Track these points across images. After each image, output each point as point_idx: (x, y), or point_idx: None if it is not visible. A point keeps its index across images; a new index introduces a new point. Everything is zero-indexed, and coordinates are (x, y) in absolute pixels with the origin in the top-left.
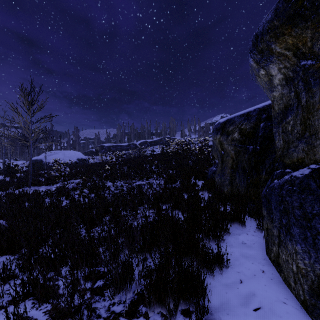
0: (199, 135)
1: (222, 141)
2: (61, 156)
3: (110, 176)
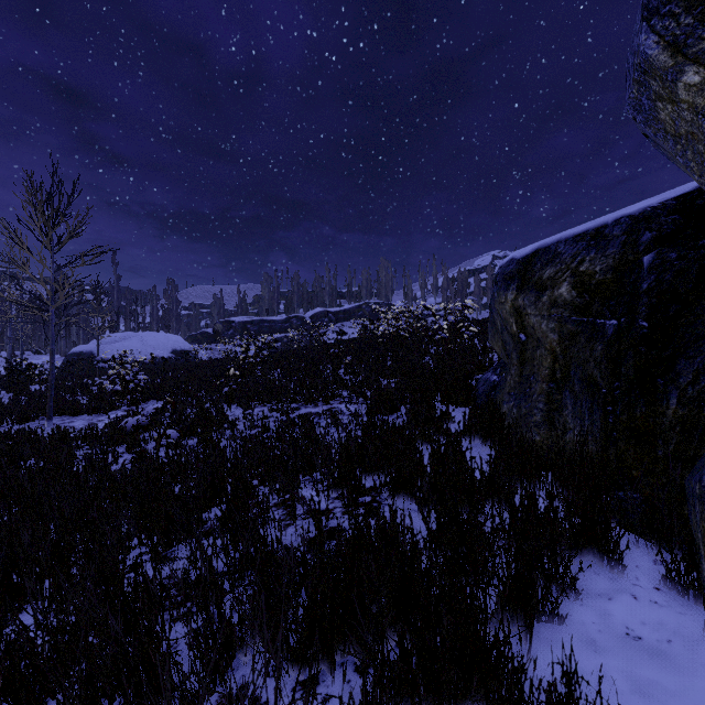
0: (444, 297)
1: (522, 308)
2: (136, 345)
3: (239, 392)
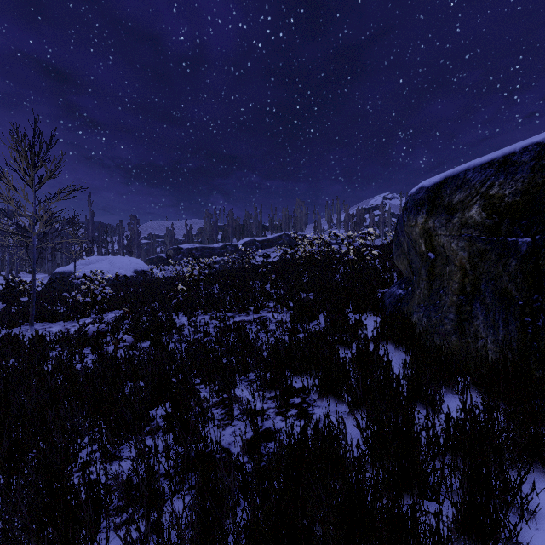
0: (346, 229)
1: (432, 230)
2: (106, 266)
3: (185, 303)
